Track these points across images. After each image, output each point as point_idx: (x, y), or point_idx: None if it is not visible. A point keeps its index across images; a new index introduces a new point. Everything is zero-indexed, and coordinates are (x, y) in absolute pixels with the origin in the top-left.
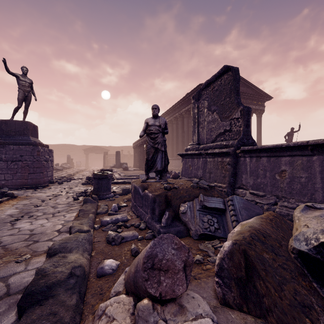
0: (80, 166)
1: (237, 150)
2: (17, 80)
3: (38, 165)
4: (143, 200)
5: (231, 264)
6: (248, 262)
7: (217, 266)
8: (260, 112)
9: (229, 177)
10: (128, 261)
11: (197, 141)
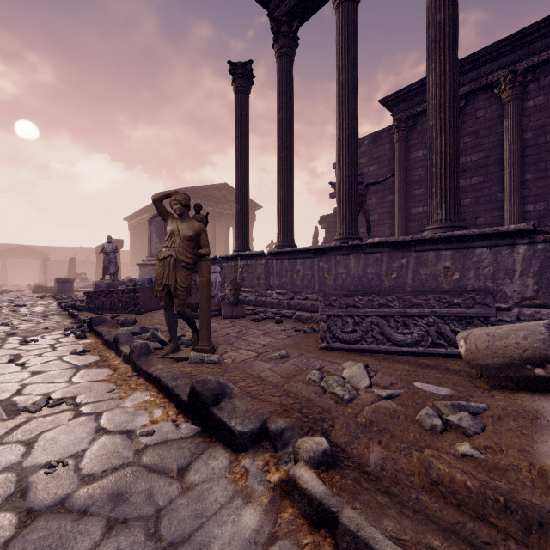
0: None
1: None
2: None
3: None
4: None
5: None
6: None
7: None
8: (252, 221)
9: None
10: None
11: (150, 255)
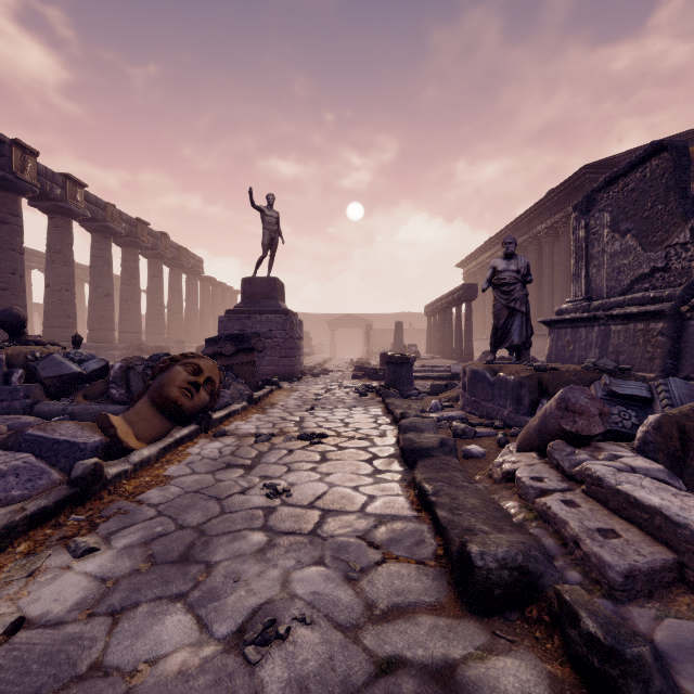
0: (321, 352)
1: (681, 307)
2: (262, 216)
3: (291, 345)
4: (493, 388)
5: (658, 436)
6: (685, 436)
7: (639, 440)
8: None
9: (662, 360)
10: (497, 451)
11: (584, 294)
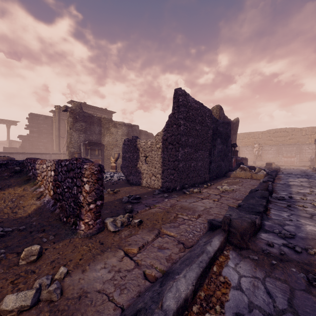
0: None
1: None
2: None
3: None
4: None
5: None
6: None
7: None
8: None
9: None
10: None
11: None
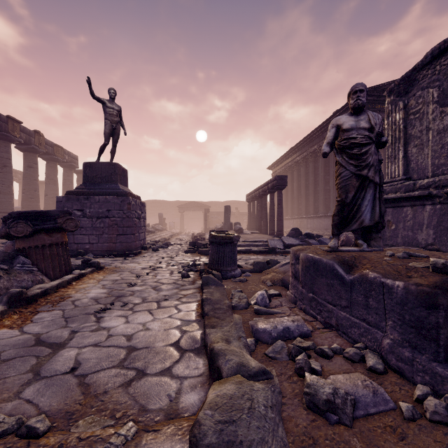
0: (173, 228)
1: None
2: (103, 107)
3: (128, 224)
4: (352, 292)
5: None
6: None
7: None
8: None
9: None
10: None
11: (402, 174)
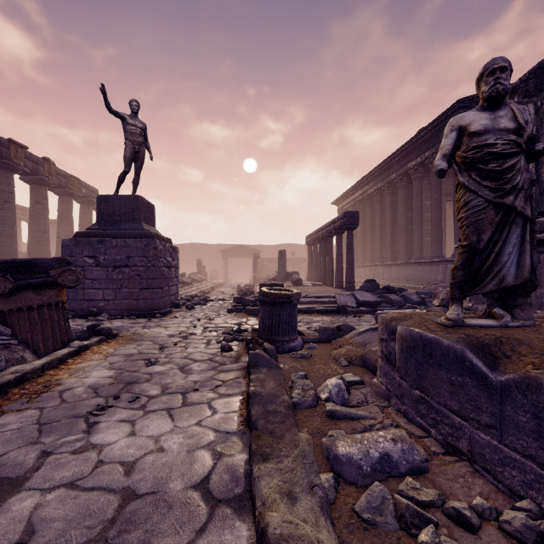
0: (215, 278)
1: None
2: (123, 124)
3: (154, 275)
4: (504, 404)
5: None
6: None
7: None
8: None
9: None
10: None
11: None
